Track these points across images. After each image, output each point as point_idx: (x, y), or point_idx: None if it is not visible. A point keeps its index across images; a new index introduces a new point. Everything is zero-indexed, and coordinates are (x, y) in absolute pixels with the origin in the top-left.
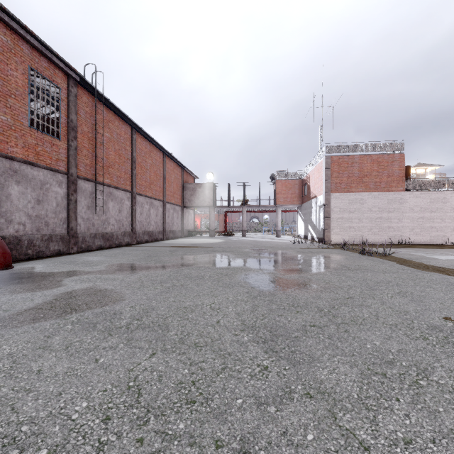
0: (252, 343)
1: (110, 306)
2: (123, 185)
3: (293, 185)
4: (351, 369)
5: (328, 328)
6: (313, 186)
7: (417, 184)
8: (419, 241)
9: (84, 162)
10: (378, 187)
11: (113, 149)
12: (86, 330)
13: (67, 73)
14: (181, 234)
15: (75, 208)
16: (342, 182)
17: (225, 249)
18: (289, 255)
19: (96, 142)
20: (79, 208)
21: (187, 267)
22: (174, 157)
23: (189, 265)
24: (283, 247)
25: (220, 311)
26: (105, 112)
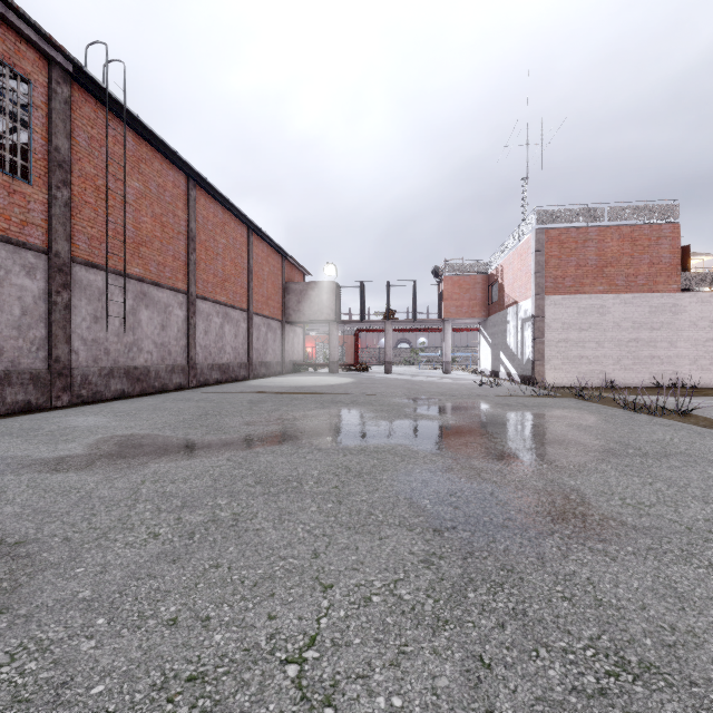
0: None
1: None
2: (171, 280)
3: (472, 285)
4: None
5: None
6: (511, 284)
7: (704, 278)
8: (708, 382)
9: (87, 231)
10: (632, 285)
11: (150, 212)
12: None
13: (45, 54)
14: (280, 368)
15: (65, 319)
16: (567, 276)
17: (357, 398)
18: (485, 413)
19: (107, 192)
20: (76, 321)
21: (271, 445)
22: (268, 236)
23: (277, 441)
24: (463, 393)
25: None
26: (132, 142)
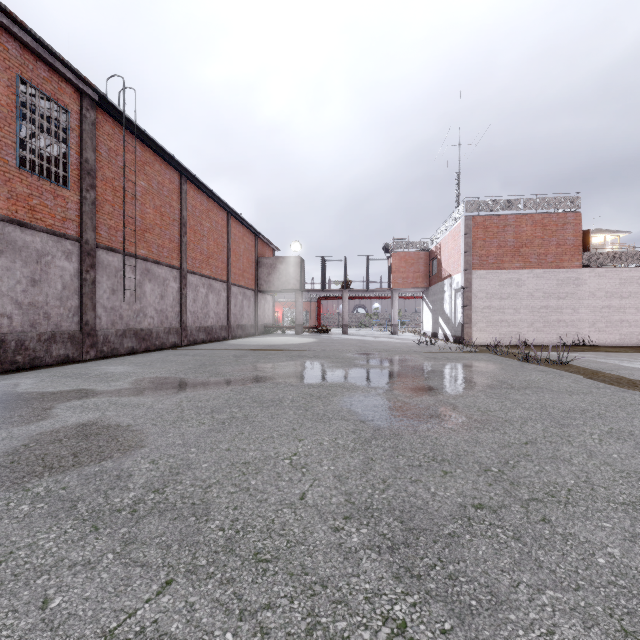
0: (367, 552)
1: (114, 461)
2: (168, 259)
3: (416, 260)
4: (587, 633)
5: (509, 511)
6: (447, 260)
7: (600, 257)
8: (604, 341)
9: (107, 223)
10: (543, 262)
11: (152, 205)
12: (53, 518)
13: (79, 88)
14: (254, 330)
15: (92, 292)
16: (490, 255)
17: (318, 353)
18: (415, 364)
19: (124, 193)
20: (99, 293)
21: (258, 383)
22: (244, 219)
23: (262, 380)
24: (403, 350)
25: (307, 470)
26: (139, 150)
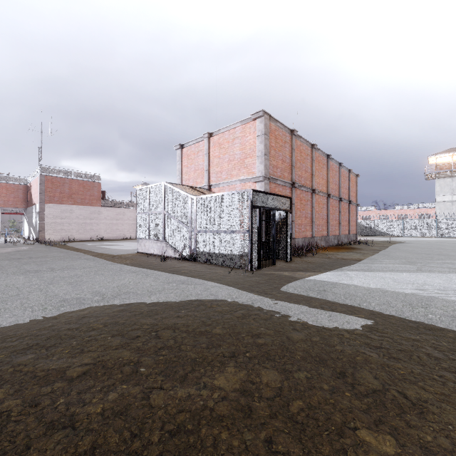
0: None
1: None
2: None
3: (16, 189)
4: None
5: None
6: (34, 194)
7: (109, 202)
8: (110, 237)
9: None
10: (84, 202)
11: None
12: None
13: None
14: None
15: None
16: (56, 196)
17: None
18: None
19: None
20: None
21: None
22: None
23: None
24: None
25: None
26: None
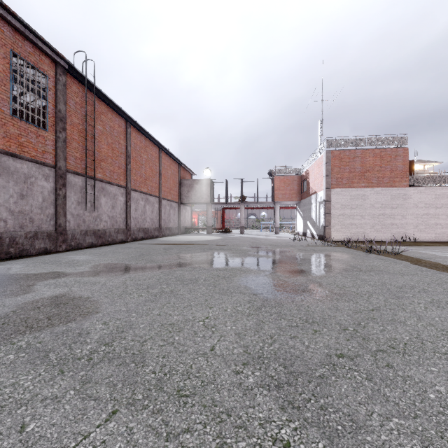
0: (260, 390)
1: (77, 322)
2: (117, 180)
3: (291, 181)
4: None
5: (363, 359)
6: (313, 181)
7: (421, 179)
8: (424, 238)
9: (74, 155)
10: (381, 182)
11: (106, 142)
12: (31, 364)
13: (54, 60)
14: (178, 231)
15: (64, 203)
16: (344, 177)
17: (223, 247)
18: (291, 254)
19: (86, 134)
20: (68, 204)
21: (180, 267)
22: (171, 153)
23: (183, 265)
24: (283, 244)
25: (215, 329)
26: (97, 103)
